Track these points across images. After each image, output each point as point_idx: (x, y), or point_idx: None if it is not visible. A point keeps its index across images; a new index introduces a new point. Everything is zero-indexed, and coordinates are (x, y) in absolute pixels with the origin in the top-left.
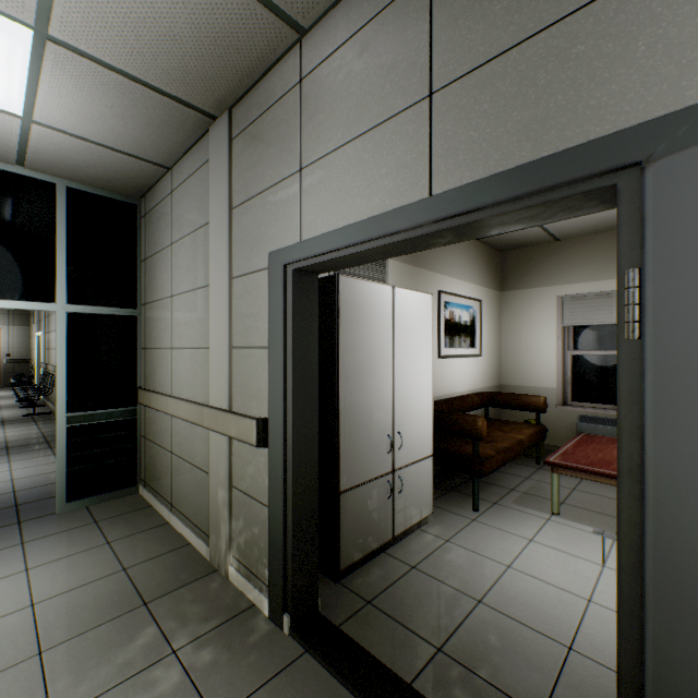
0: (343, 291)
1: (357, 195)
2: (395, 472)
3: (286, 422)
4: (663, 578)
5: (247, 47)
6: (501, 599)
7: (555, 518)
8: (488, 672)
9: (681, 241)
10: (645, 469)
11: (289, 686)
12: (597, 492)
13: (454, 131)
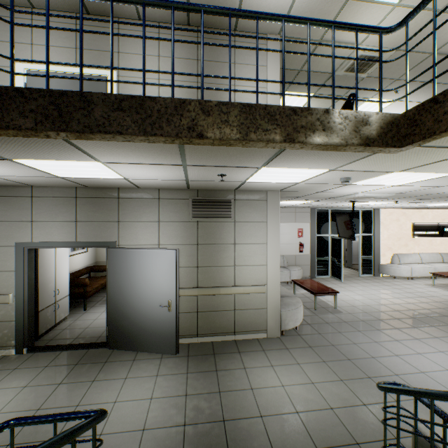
0: (40, 248)
1: (55, 235)
2: (56, 302)
3: (25, 292)
4: (109, 296)
5: (11, 184)
6: (93, 325)
7: None
8: (89, 336)
9: (111, 258)
10: (108, 284)
11: (34, 357)
12: None
13: (82, 230)
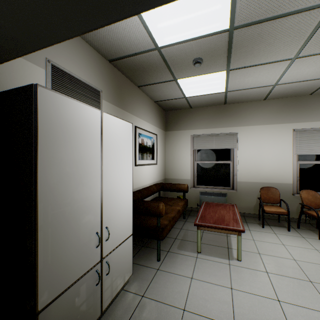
0: (42, 103)
1: None
2: (103, 260)
3: None
4: None
5: None
6: None
7: (200, 255)
8: None
9: None
10: None
11: None
12: (213, 232)
13: None
